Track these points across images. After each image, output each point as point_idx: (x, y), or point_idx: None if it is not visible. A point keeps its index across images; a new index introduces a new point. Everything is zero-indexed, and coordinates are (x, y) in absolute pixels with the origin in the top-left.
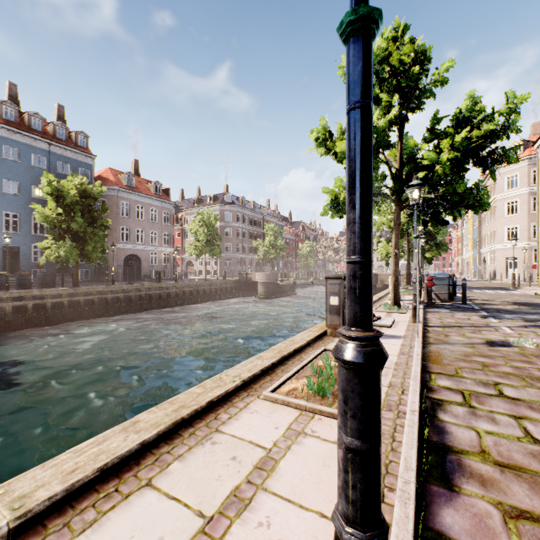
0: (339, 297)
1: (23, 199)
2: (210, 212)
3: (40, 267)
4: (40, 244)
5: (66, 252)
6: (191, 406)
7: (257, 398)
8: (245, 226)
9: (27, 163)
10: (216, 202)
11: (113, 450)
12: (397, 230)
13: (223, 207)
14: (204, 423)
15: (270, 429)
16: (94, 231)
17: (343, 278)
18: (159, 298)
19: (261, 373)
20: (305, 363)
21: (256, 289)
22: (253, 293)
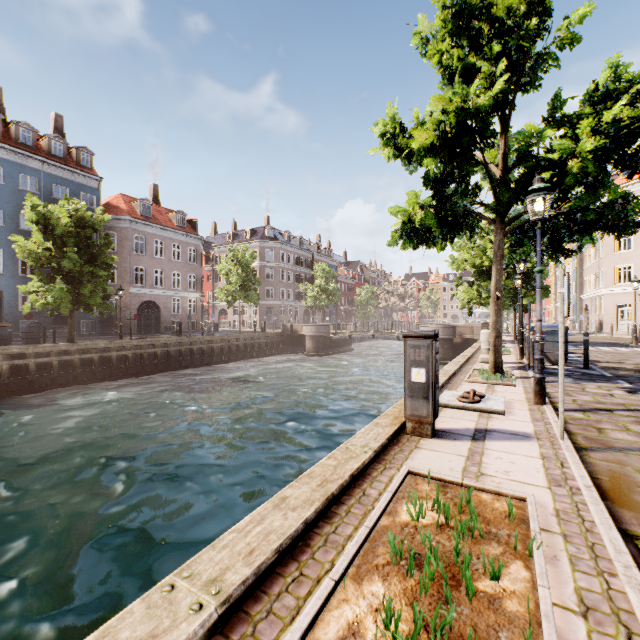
0: (427, 369)
1: (7, 231)
2: (245, 248)
3: (28, 317)
4: (23, 287)
5: (55, 298)
6: None
7: None
8: (291, 267)
9: (13, 185)
10: (255, 237)
11: None
12: (499, 264)
13: (263, 243)
14: None
15: None
16: (94, 271)
17: (434, 336)
18: (180, 356)
19: (276, 558)
20: (375, 519)
21: (303, 344)
22: (300, 349)
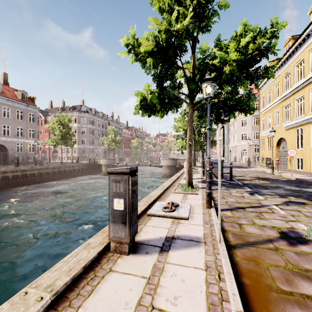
0: (125, 199)
1: None
2: (65, 115)
3: None
4: None
5: None
6: None
7: None
8: (96, 127)
9: None
10: (75, 110)
11: None
12: (191, 126)
13: (80, 114)
14: None
15: None
16: None
17: (131, 172)
18: (17, 178)
19: None
20: None
21: (101, 169)
22: (99, 171)
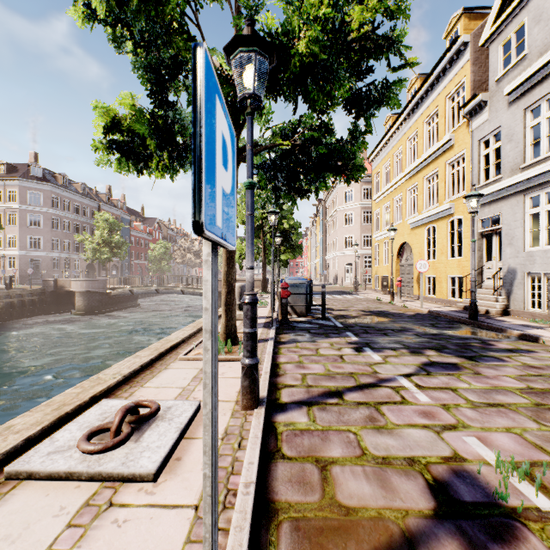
0: None
1: None
2: None
3: None
4: None
5: None
6: None
7: None
8: (68, 215)
9: None
10: (13, 173)
11: None
12: None
13: (25, 182)
14: None
15: None
16: None
17: None
18: None
19: None
20: None
21: (72, 302)
22: (69, 307)
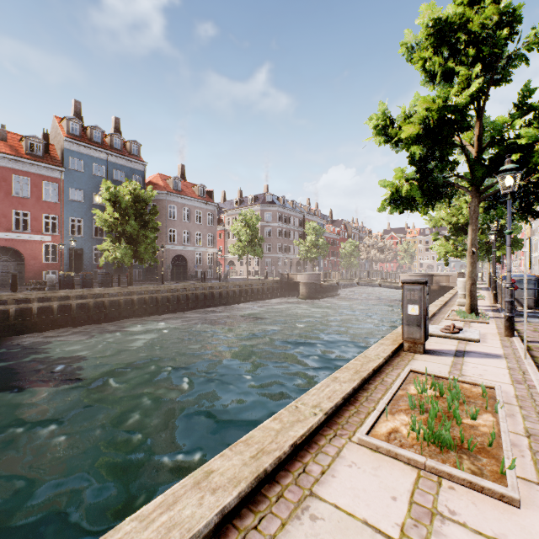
0: (420, 306)
1: (85, 205)
2: (252, 212)
3: (99, 268)
4: (100, 246)
5: (121, 254)
6: (273, 451)
7: (349, 441)
8: (286, 226)
9: (89, 172)
10: (257, 202)
11: (187, 523)
12: (475, 225)
13: (263, 207)
14: (291, 477)
15: (385, 499)
16: (146, 233)
17: (425, 282)
18: (204, 297)
19: (342, 402)
20: (395, 390)
21: (297, 290)
22: (294, 293)
